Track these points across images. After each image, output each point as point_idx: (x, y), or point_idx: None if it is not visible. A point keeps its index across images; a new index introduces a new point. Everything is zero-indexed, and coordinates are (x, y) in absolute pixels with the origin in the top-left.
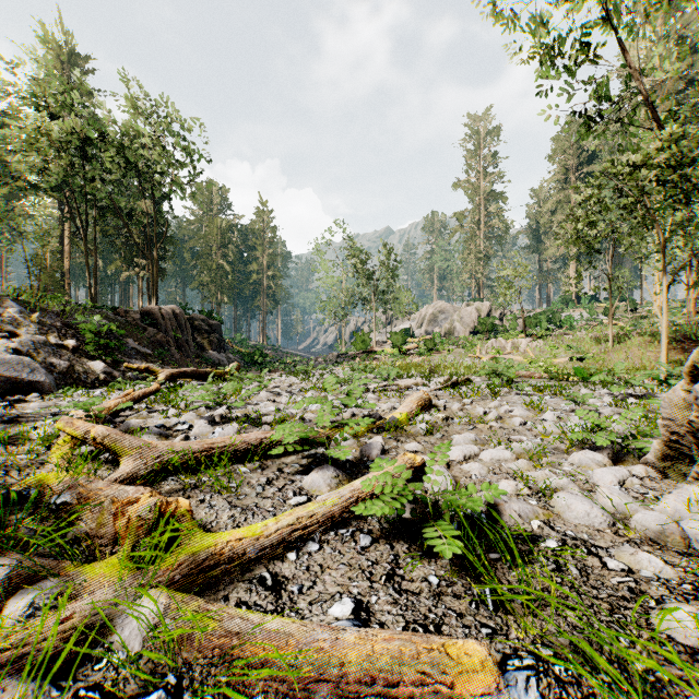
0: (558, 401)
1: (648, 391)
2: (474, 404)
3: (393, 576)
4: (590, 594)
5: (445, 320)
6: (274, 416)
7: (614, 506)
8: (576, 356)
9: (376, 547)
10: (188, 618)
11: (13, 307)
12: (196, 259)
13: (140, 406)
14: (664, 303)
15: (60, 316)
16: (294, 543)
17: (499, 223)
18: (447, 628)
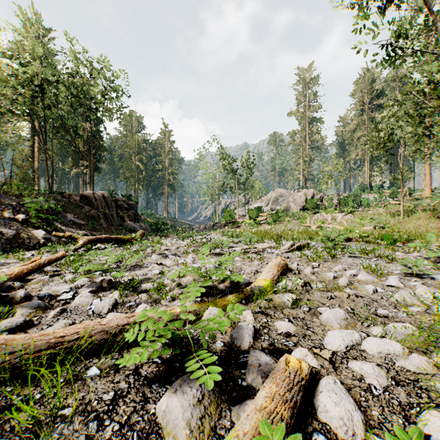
0: (385, 263)
1: None
2: (321, 267)
3: None
4: None
5: (283, 201)
6: (153, 284)
7: None
8: (378, 225)
9: None
10: None
11: None
12: (121, 161)
13: (49, 269)
14: None
15: (18, 197)
16: None
17: (318, 138)
18: None
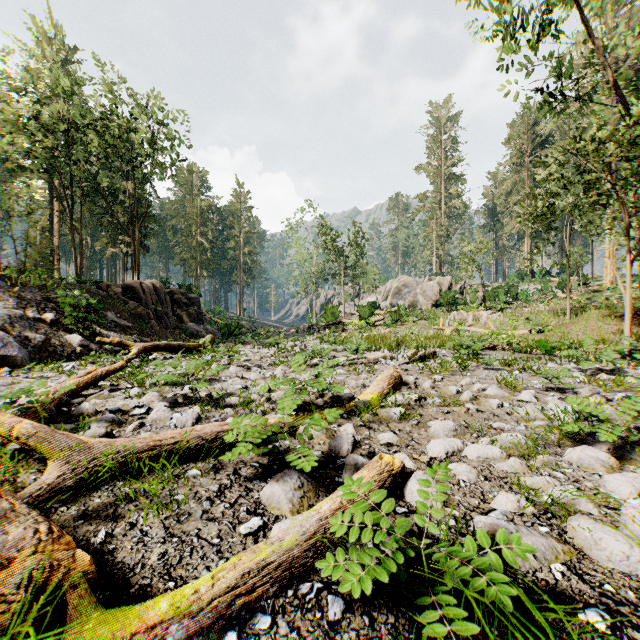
0: (528, 377)
1: (616, 366)
2: (445, 381)
3: None
4: None
5: (408, 293)
6: (239, 398)
7: None
8: (535, 328)
9: (349, 621)
10: None
11: None
12: (177, 237)
13: (105, 384)
14: (627, 278)
15: (41, 290)
16: (237, 610)
17: (459, 203)
18: None
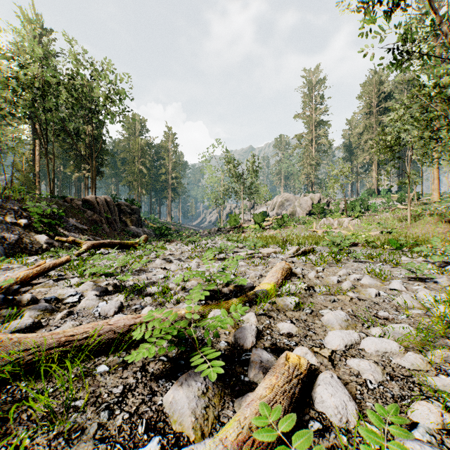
0: (390, 268)
1: None
2: (325, 272)
3: None
4: None
5: (289, 206)
6: (158, 287)
7: None
8: (384, 230)
9: None
10: None
11: None
12: (124, 165)
13: (54, 274)
14: None
15: (20, 202)
16: None
17: (325, 141)
18: None
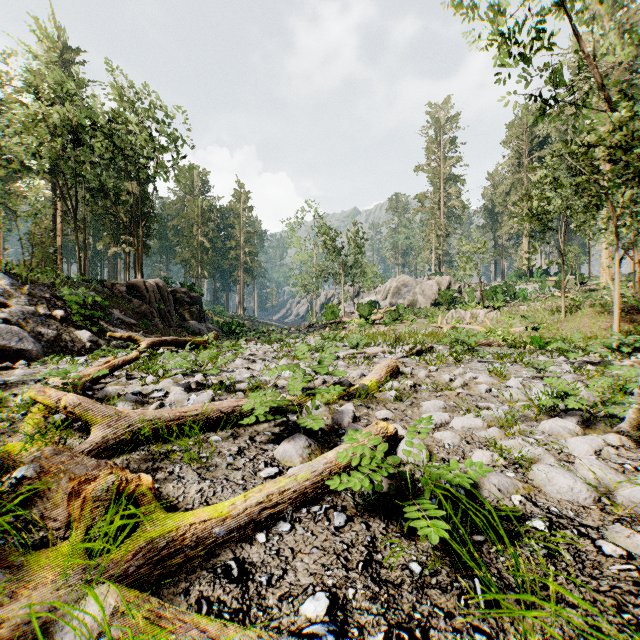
0: (519, 368)
1: (603, 359)
2: (439, 371)
3: (371, 562)
4: (589, 586)
5: (407, 293)
6: (248, 383)
7: (598, 480)
8: (530, 326)
9: (351, 527)
10: (130, 638)
11: (5, 280)
12: (178, 236)
13: (120, 373)
14: (616, 275)
15: (50, 288)
16: (264, 522)
17: (458, 203)
18: (435, 632)
